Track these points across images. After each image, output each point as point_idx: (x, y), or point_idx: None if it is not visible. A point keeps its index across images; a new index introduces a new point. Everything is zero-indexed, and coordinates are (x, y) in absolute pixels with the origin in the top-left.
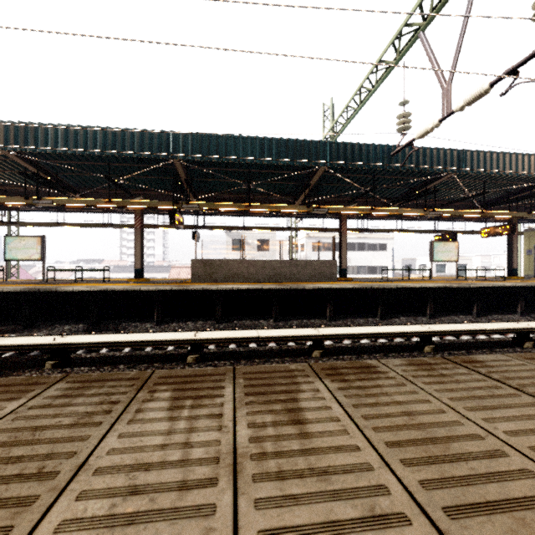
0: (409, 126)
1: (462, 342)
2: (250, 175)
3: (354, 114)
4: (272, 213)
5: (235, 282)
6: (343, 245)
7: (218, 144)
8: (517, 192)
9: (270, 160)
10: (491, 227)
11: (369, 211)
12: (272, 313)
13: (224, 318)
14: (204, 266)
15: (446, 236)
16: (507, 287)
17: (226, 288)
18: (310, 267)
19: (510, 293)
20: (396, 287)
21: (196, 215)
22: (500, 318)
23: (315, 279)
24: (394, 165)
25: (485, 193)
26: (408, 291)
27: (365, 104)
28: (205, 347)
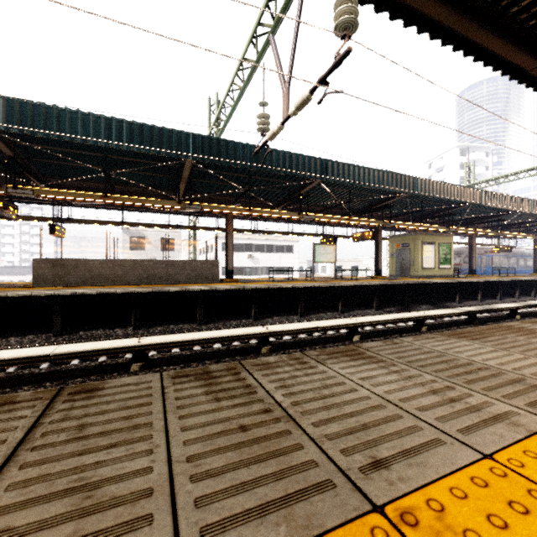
0: (267, 128)
1: (306, 339)
2: (110, 161)
3: (230, 110)
4: (161, 209)
5: (95, 286)
6: (229, 245)
7: (47, 116)
8: (377, 203)
9: (107, 142)
10: (359, 233)
11: (246, 212)
12: (132, 319)
13: (68, 328)
14: (52, 266)
15: (329, 239)
16: (366, 285)
17: (66, 293)
18: (190, 267)
19: (369, 291)
20: (268, 287)
21: (58, 205)
22: (359, 314)
23: (195, 281)
24: (262, 167)
25: (350, 201)
26: (281, 291)
27: (239, 101)
28: (6, 370)
